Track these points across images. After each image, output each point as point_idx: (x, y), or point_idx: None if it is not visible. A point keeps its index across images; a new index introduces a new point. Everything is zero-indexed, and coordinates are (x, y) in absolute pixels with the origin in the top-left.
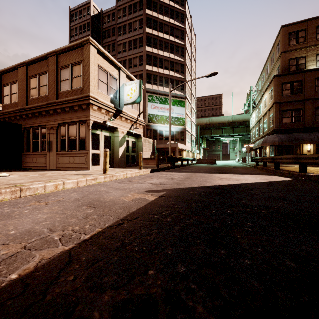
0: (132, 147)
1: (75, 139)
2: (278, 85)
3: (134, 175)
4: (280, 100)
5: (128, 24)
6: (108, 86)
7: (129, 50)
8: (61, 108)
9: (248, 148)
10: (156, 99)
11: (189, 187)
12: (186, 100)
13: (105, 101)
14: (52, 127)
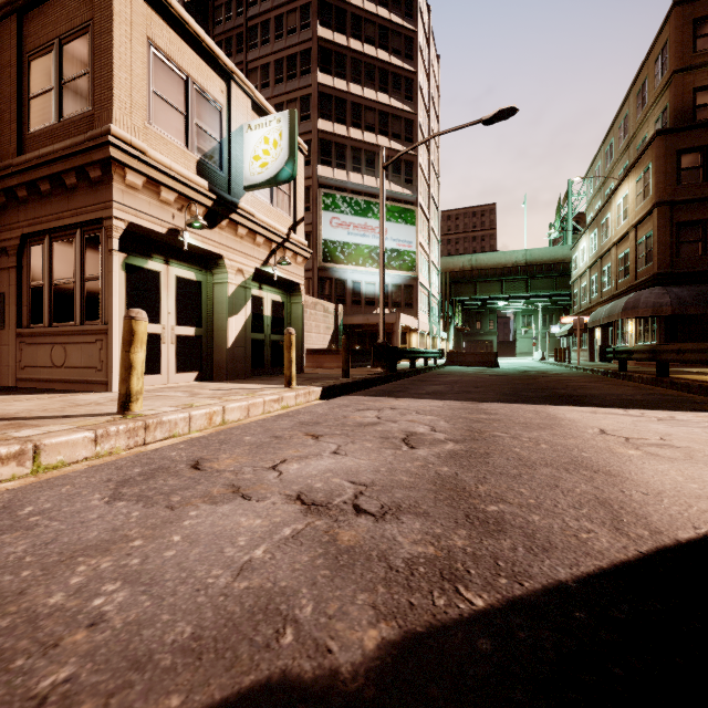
0: (275, 318)
1: (71, 286)
2: (669, 158)
3: (259, 410)
4: (674, 196)
5: (274, 19)
6: (191, 122)
7: (277, 83)
8: (26, 186)
9: (579, 326)
10: (343, 204)
11: (582, 566)
12: (418, 209)
13: (177, 166)
14: (5, 249)
